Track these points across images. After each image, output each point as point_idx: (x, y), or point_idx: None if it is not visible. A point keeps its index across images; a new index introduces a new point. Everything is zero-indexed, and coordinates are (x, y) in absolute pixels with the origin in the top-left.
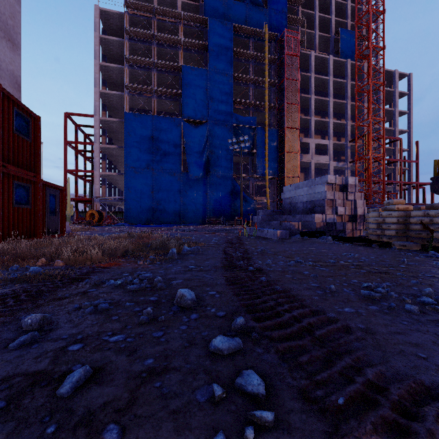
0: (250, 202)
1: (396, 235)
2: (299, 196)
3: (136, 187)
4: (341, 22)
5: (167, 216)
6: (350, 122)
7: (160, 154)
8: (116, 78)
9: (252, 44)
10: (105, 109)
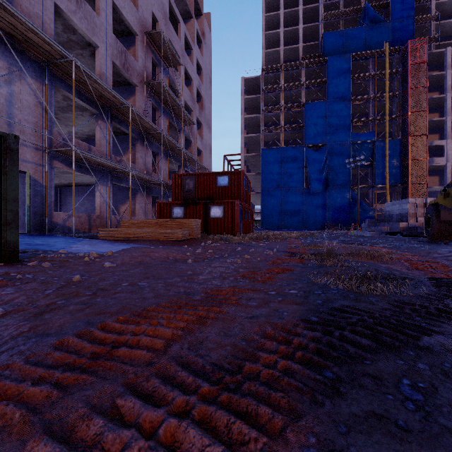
0: (368, 210)
1: None
2: (394, 210)
3: (270, 202)
4: None
5: (292, 223)
6: None
7: (287, 176)
8: (253, 122)
9: (372, 63)
10: (246, 146)
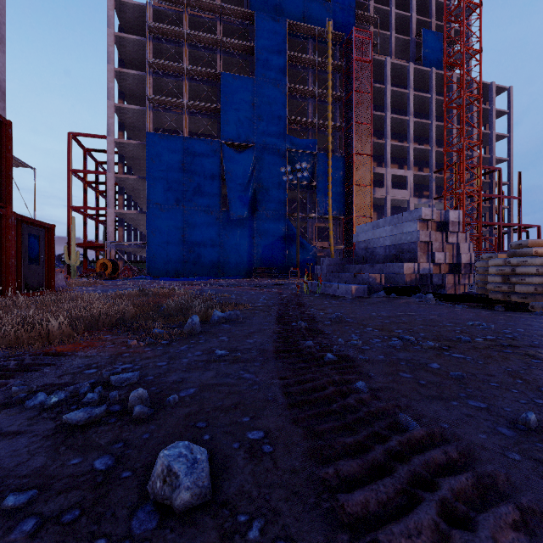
0: (308, 249)
1: (533, 293)
2: (379, 238)
3: (162, 229)
4: (424, 21)
5: (202, 267)
6: (435, 147)
7: (193, 187)
8: (136, 89)
9: (312, 46)
10: (122, 129)
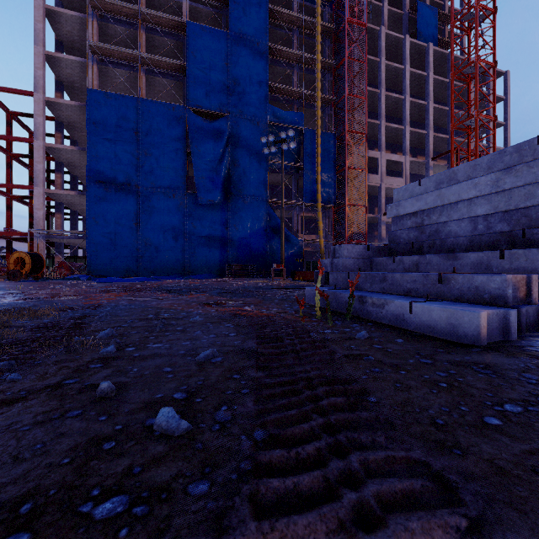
0: (294, 243)
1: None
2: (455, 204)
3: (108, 215)
4: None
5: (162, 263)
6: (432, 132)
7: (150, 162)
8: (79, 40)
9: (297, 4)
10: (60, 89)
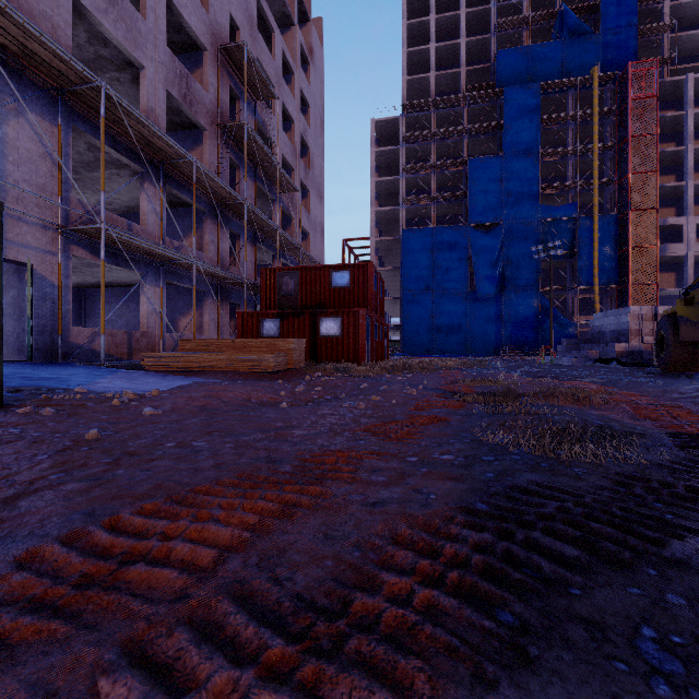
0: (566, 325)
1: None
2: (607, 325)
3: (414, 312)
4: None
5: (450, 345)
6: None
7: (442, 272)
8: (389, 189)
9: (572, 98)
10: (377, 226)
